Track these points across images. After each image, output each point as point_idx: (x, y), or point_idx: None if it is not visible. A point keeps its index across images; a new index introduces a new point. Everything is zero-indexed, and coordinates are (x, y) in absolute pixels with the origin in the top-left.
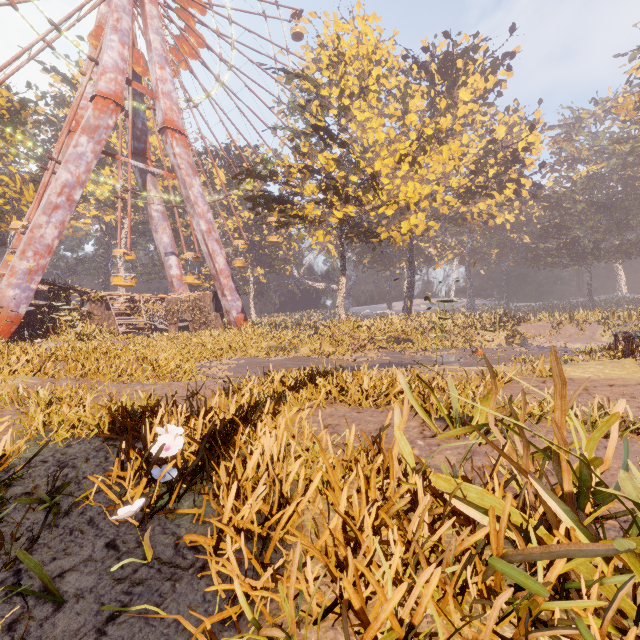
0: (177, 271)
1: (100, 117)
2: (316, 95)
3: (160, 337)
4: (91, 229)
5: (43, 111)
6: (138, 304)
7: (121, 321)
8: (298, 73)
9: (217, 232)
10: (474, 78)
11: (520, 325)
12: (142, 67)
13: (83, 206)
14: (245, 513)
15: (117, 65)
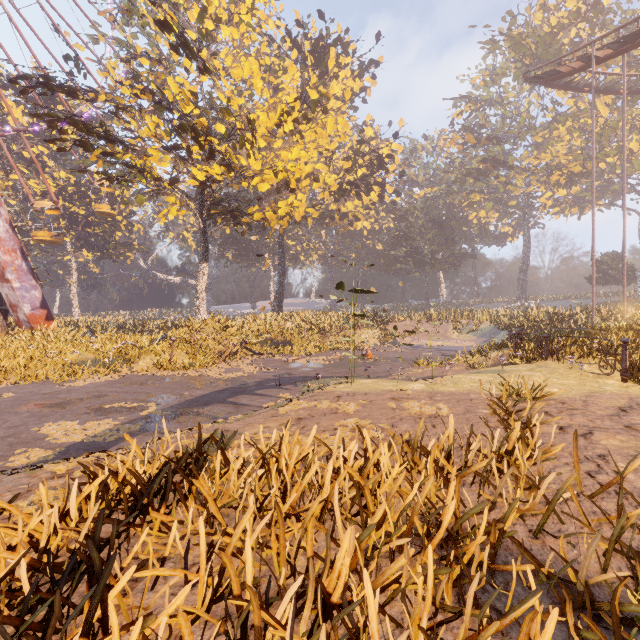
0: None
1: None
2: None
3: None
4: None
5: None
6: None
7: None
8: None
9: None
10: (345, 73)
11: (389, 324)
12: None
13: None
14: None
15: None
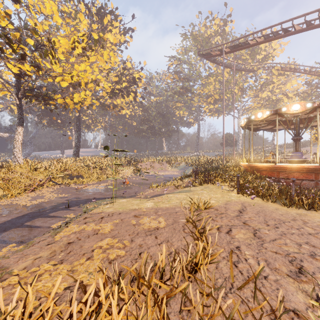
0: None
1: None
2: None
3: None
4: None
5: None
6: None
7: None
8: None
9: None
10: (116, 30)
11: (139, 164)
12: None
13: None
14: None
15: None
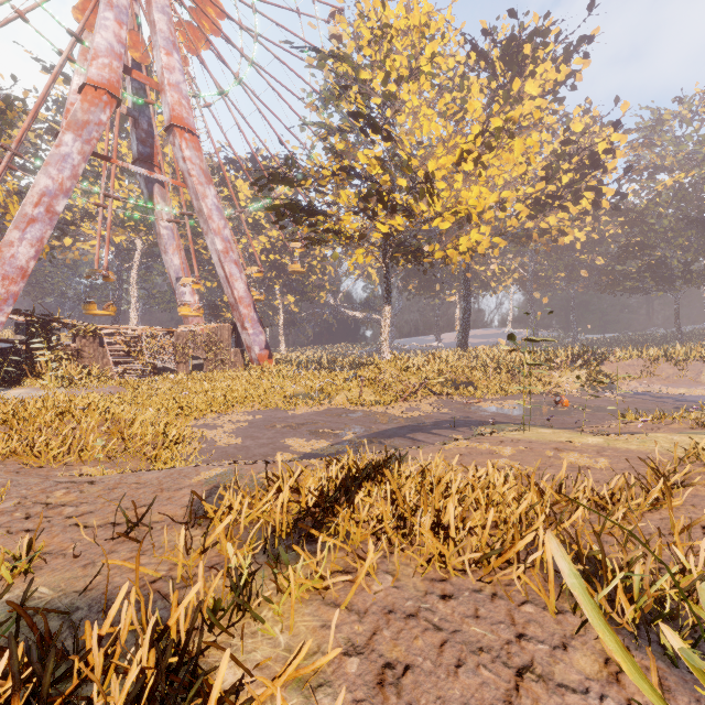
0: (191, 299)
1: (90, 111)
2: (355, 80)
3: (164, 380)
4: (100, 252)
5: (44, 117)
6: (139, 339)
7: (119, 360)
8: (332, 52)
9: (236, 252)
10: (544, 67)
11: (604, 364)
12: (147, 56)
13: (88, 225)
14: None
15: (112, 48)
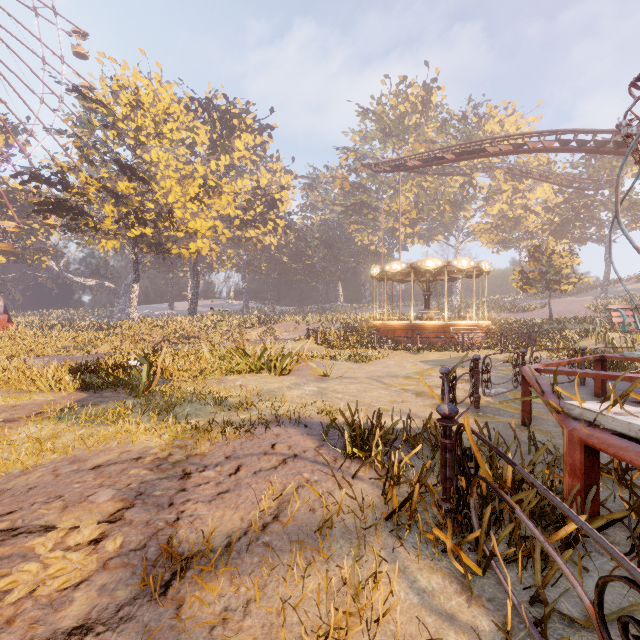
0: None
1: None
2: (113, 123)
3: None
4: None
5: None
6: None
7: None
8: (95, 99)
9: None
10: (246, 136)
11: (275, 324)
12: None
13: None
14: (172, 370)
15: None
